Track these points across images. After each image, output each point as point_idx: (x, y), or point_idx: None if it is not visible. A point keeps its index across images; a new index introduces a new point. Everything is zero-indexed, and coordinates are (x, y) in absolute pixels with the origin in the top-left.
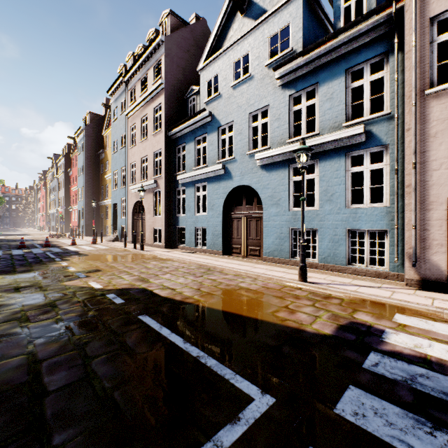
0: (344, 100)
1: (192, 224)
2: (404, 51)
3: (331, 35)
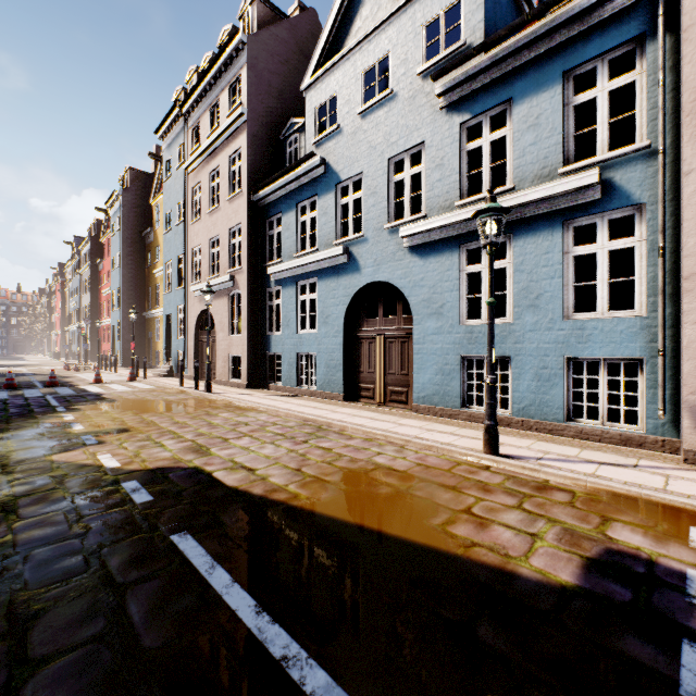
0: (560, 127)
1: (292, 348)
2: (675, 31)
3: (538, 9)
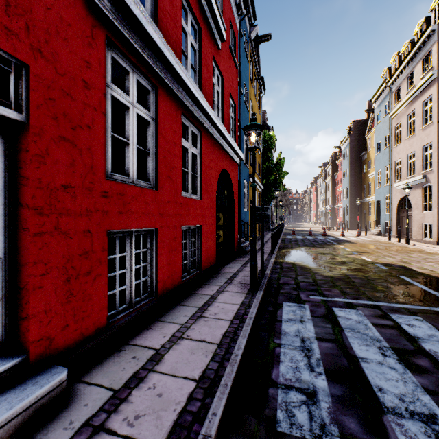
0: None
1: None
2: None
3: None
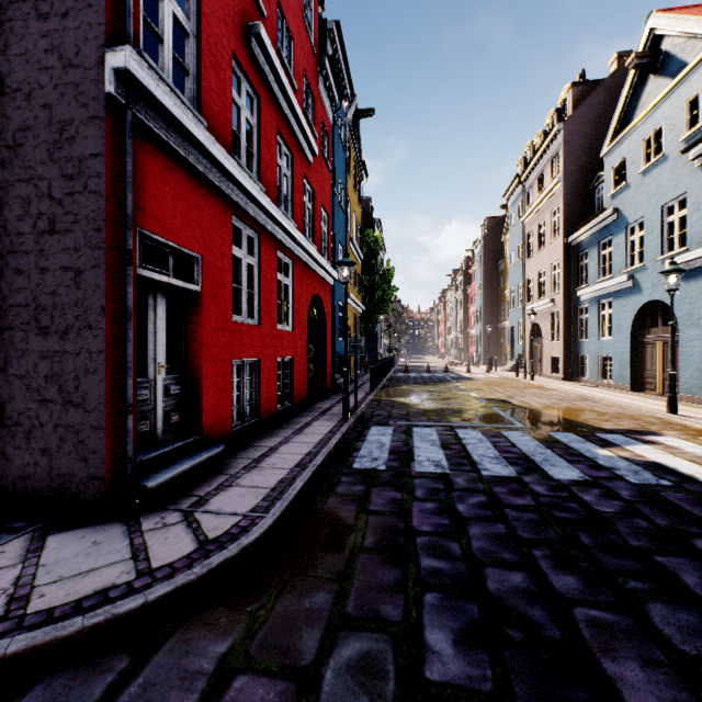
0: None
1: (595, 351)
2: None
3: None
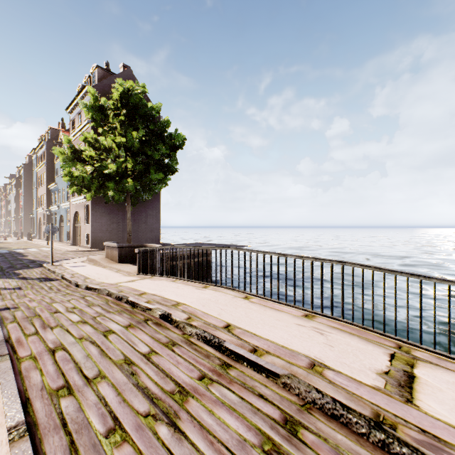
0: None
1: None
2: None
3: None
